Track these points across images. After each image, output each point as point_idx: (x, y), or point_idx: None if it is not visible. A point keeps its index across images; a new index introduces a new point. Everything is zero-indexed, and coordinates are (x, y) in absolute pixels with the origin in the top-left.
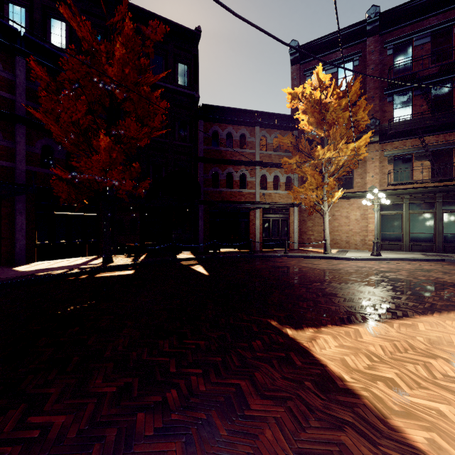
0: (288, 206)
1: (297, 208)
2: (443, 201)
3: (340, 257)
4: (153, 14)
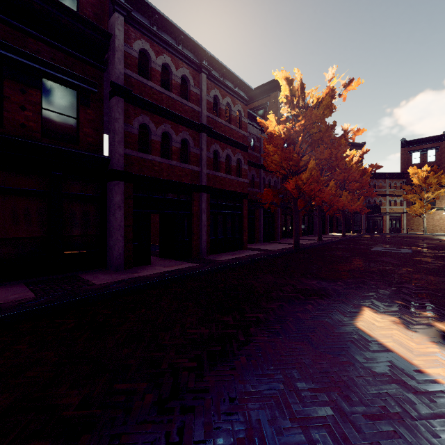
0: (400, 213)
1: (405, 214)
2: None
3: (433, 234)
4: (351, 142)
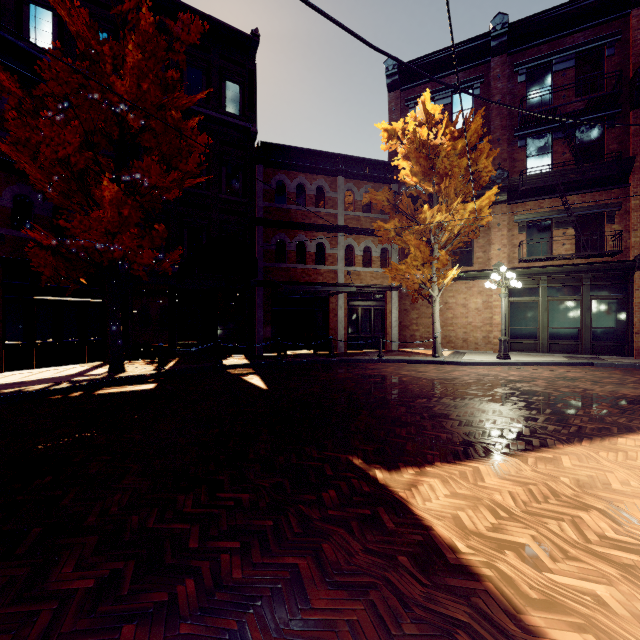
0: (384, 290)
1: (396, 293)
2: (592, 284)
3: (455, 362)
4: (189, 7)
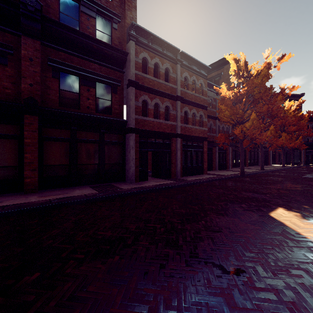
0: None
1: None
2: None
3: None
4: (291, 94)
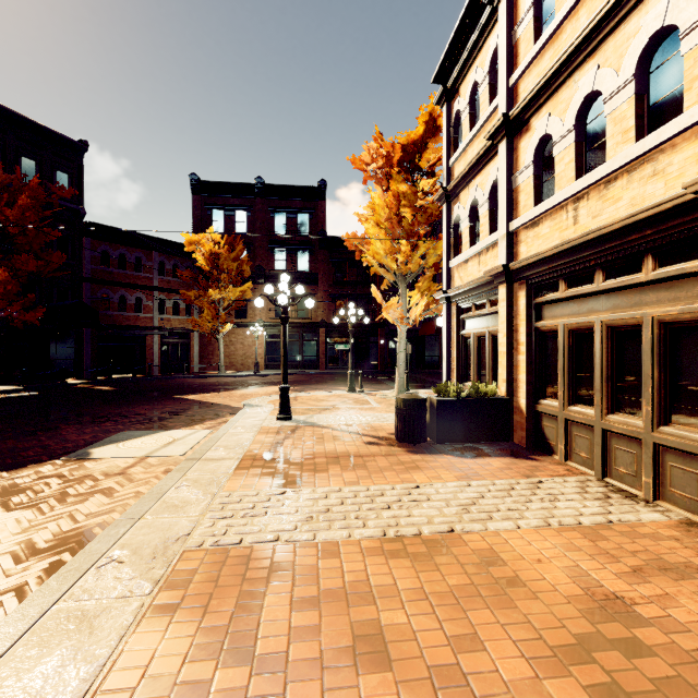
0: (189, 331)
1: (198, 334)
2: (304, 333)
3: (229, 375)
4: (28, 120)
